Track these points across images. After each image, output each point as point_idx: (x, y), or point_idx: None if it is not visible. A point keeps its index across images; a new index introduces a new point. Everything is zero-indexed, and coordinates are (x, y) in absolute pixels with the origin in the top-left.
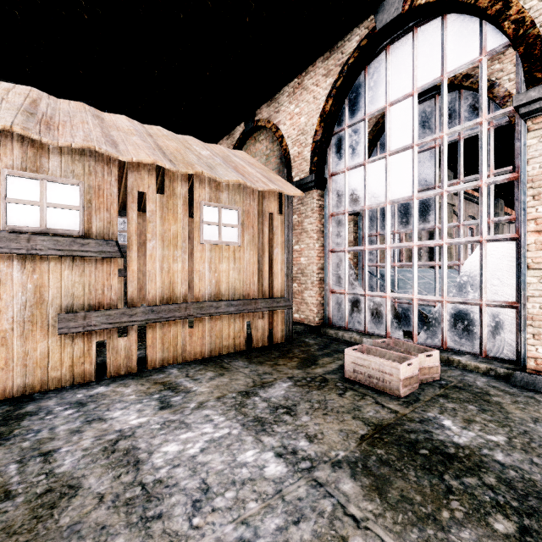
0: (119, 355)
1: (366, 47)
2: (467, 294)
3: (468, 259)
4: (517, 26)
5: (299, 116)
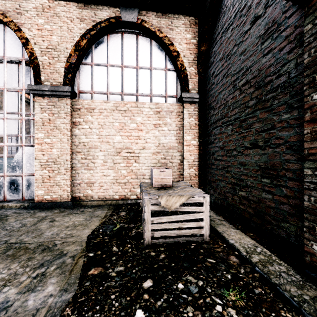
0: None
1: None
2: (16, 171)
3: (17, 154)
4: (31, 55)
5: None
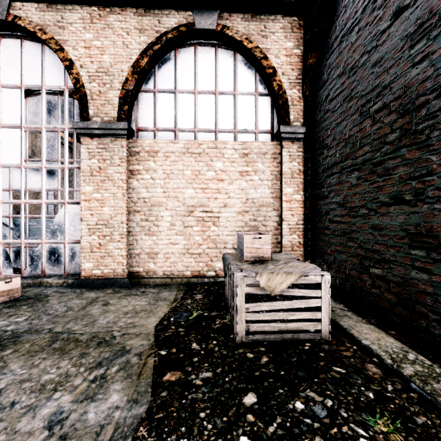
0: None
1: None
2: (57, 237)
3: (58, 214)
4: (76, 82)
5: None
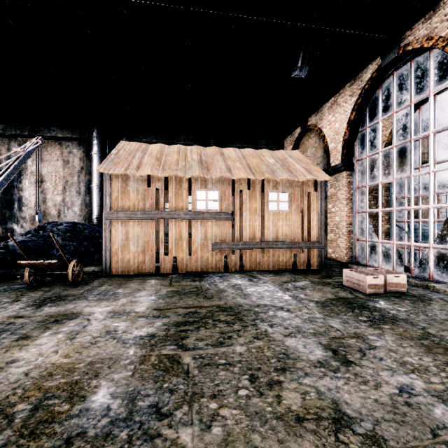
0: (232, 262)
1: (376, 77)
2: (446, 242)
3: (447, 218)
4: None
5: (334, 123)
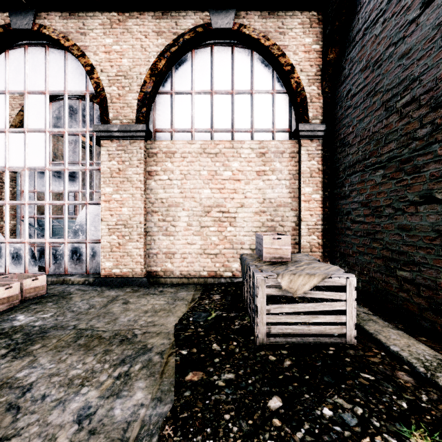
0: None
1: (3, 35)
2: (79, 236)
3: (80, 214)
4: (97, 86)
5: None
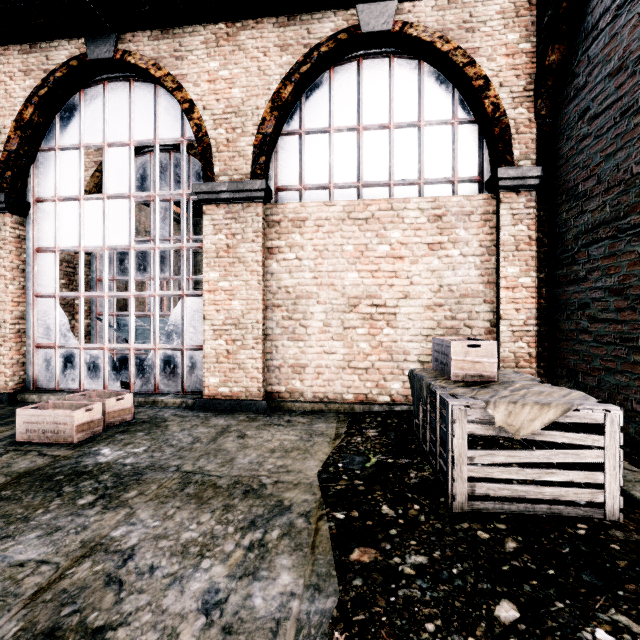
0: None
1: (77, 69)
2: (173, 341)
3: (174, 310)
4: (198, 129)
5: None
